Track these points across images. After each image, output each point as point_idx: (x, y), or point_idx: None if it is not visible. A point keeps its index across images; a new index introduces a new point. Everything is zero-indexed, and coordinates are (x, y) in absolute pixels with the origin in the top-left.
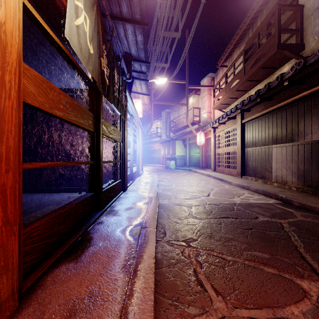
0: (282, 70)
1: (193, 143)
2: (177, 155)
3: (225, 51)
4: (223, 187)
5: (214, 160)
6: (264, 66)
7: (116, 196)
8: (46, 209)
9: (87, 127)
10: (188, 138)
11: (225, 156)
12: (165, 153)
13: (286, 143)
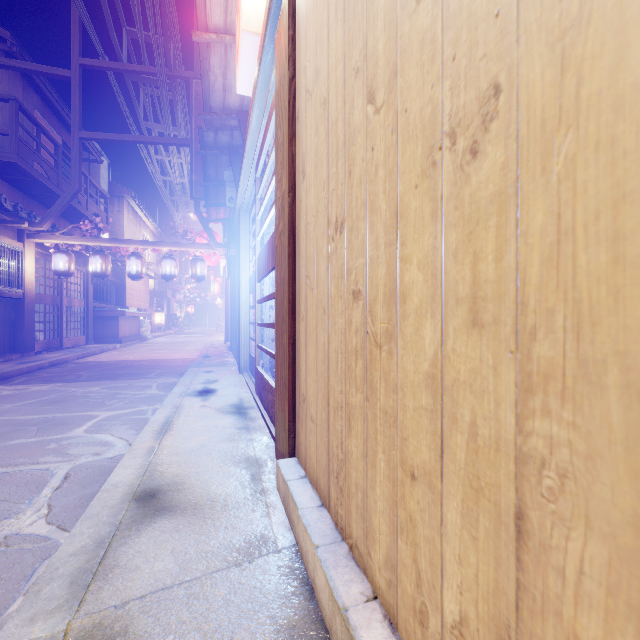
0: None
1: None
2: None
3: None
4: None
5: None
6: None
7: None
8: None
9: None
10: None
11: None
12: None
13: None
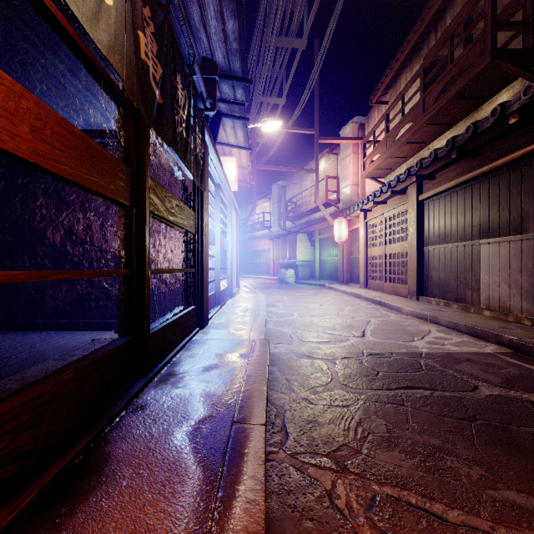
0: (495, 101)
1: (326, 239)
2: (299, 259)
3: (384, 75)
4: (387, 317)
5: (364, 268)
6: (462, 95)
7: (184, 338)
8: (33, 370)
9: (113, 193)
10: (317, 230)
11: (386, 261)
12: (278, 256)
13: (510, 236)
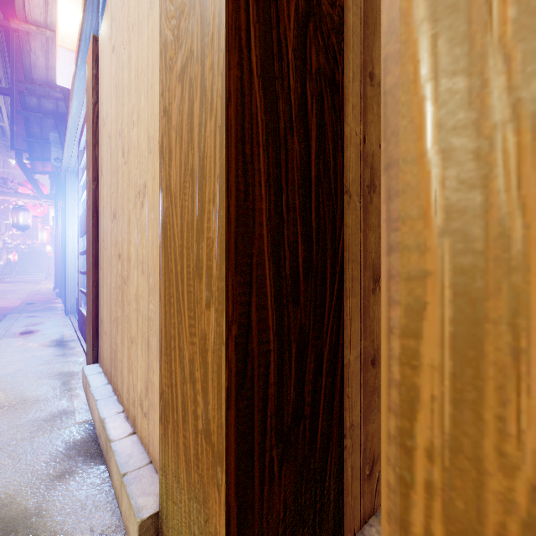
0: None
1: None
2: None
3: None
4: None
5: None
6: None
7: None
8: None
9: None
10: None
11: None
12: None
13: None
